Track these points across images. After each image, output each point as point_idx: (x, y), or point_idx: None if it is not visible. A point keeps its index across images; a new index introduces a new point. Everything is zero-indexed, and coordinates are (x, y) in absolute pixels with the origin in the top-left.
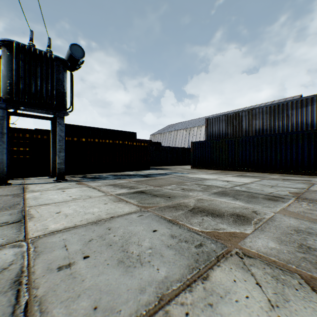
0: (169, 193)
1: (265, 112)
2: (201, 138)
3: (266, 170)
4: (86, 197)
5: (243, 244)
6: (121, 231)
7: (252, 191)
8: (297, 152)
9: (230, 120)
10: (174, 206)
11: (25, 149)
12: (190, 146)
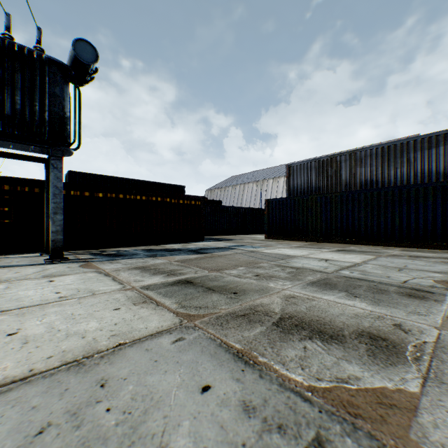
0: (234, 285)
1: (375, 156)
2: (278, 196)
3: (379, 242)
4: (86, 294)
5: (423, 436)
6: (129, 389)
7: (373, 279)
8: (426, 215)
9: (322, 167)
10: (244, 313)
11: (3, 209)
12: (263, 206)
